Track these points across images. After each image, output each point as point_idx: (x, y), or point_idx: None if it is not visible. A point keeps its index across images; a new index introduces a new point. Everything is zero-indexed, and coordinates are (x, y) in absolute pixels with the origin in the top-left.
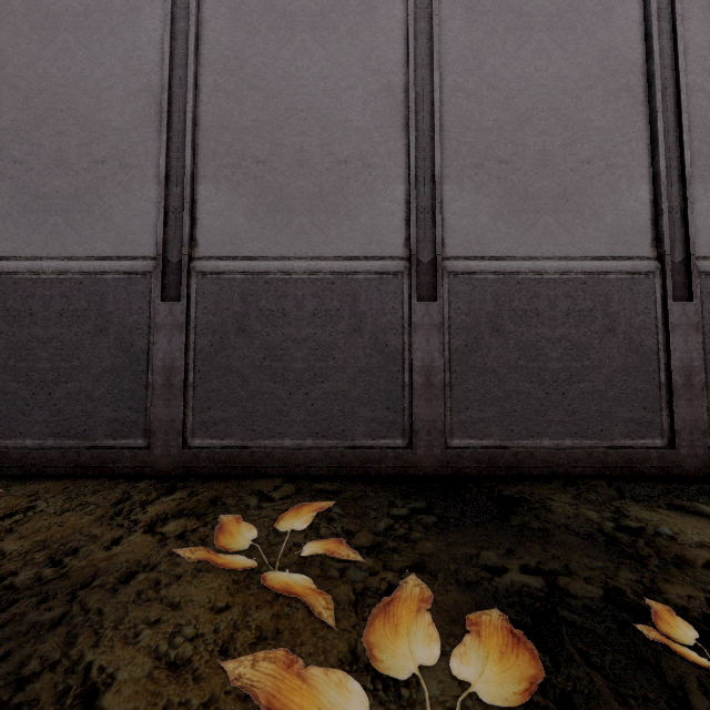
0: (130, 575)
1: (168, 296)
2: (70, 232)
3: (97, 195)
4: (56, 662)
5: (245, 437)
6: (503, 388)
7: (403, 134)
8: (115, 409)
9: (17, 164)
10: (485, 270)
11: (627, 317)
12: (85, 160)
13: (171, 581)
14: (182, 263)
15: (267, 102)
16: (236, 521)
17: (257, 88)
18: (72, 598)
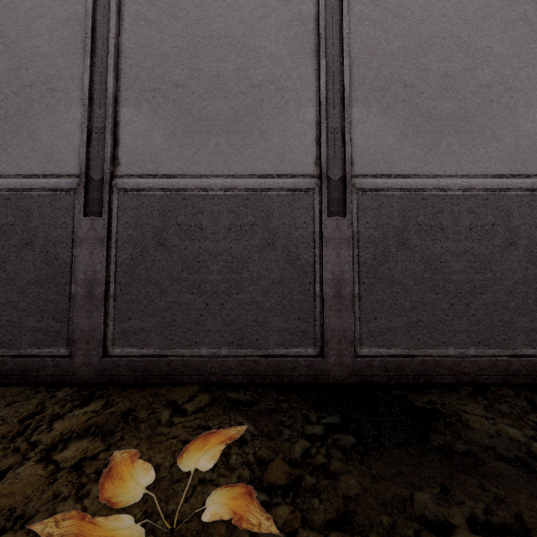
0: None
1: (90, 212)
2: None
3: (25, 117)
4: None
5: (163, 346)
6: (409, 299)
7: (313, 60)
8: (40, 319)
9: None
10: (392, 187)
11: (527, 232)
12: (15, 84)
13: None
14: (104, 180)
15: (186, 30)
16: (131, 459)
17: (177, 17)
18: None
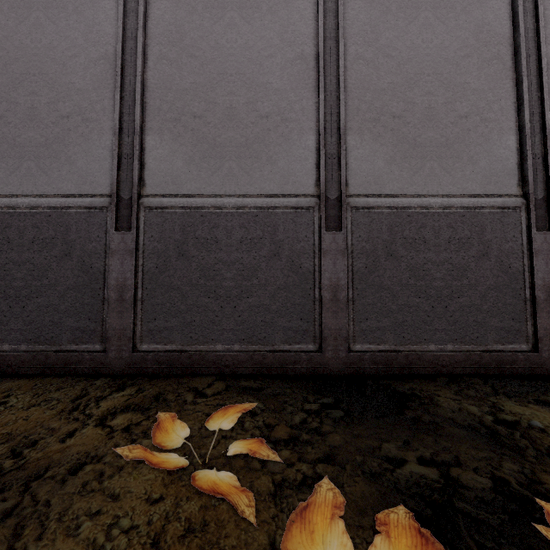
0: (79, 466)
1: (121, 227)
2: (41, 174)
3: (63, 144)
4: None
5: (184, 343)
6: (396, 303)
7: (314, 94)
8: (77, 320)
9: None
10: (381, 205)
11: (498, 244)
12: (54, 115)
13: (113, 473)
14: (132, 199)
15: (203, 68)
16: (172, 418)
17: (195, 56)
18: (25, 489)
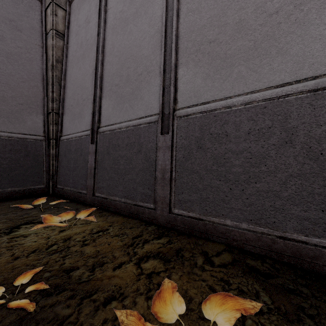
0: (110, 298)
1: (164, 132)
2: (130, 109)
3: (139, 90)
4: None
5: (201, 213)
6: None
7: None
8: (143, 188)
9: (116, 86)
10: None
11: None
12: (135, 76)
13: None
14: (169, 113)
15: (216, 2)
16: (173, 288)
17: None
18: (80, 303)
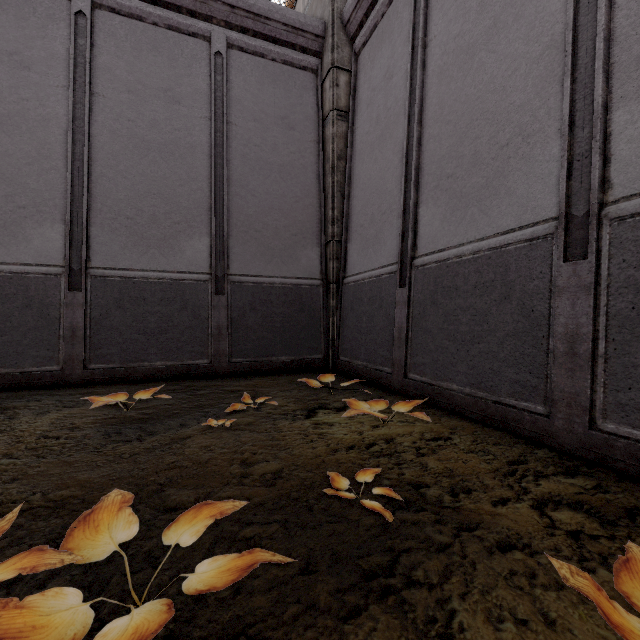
0: (507, 545)
1: (571, 256)
2: (482, 217)
3: (502, 177)
4: (432, 585)
5: None
6: None
7: None
8: (516, 372)
9: (449, 179)
10: None
11: None
12: (493, 150)
13: (549, 585)
14: (589, 214)
15: None
16: None
17: None
18: (456, 534)
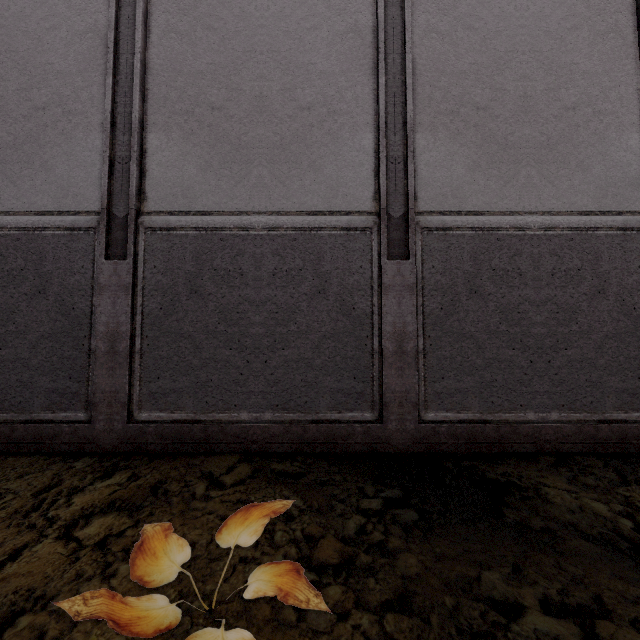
0: (10, 618)
1: (113, 254)
2: (7, 184)
3: (37, 145)
4: None
5: (198, 410)
6: (482, 356)
7: (371, 78)
8: (54, 379)
9: None
10: (462, 225)
11: (618, 277)
12: (25, 106)
13: (60, 634)
14: (128, 217)
15: (224, 44)
16: (164, 534)
17: (213, 28)
18: None
